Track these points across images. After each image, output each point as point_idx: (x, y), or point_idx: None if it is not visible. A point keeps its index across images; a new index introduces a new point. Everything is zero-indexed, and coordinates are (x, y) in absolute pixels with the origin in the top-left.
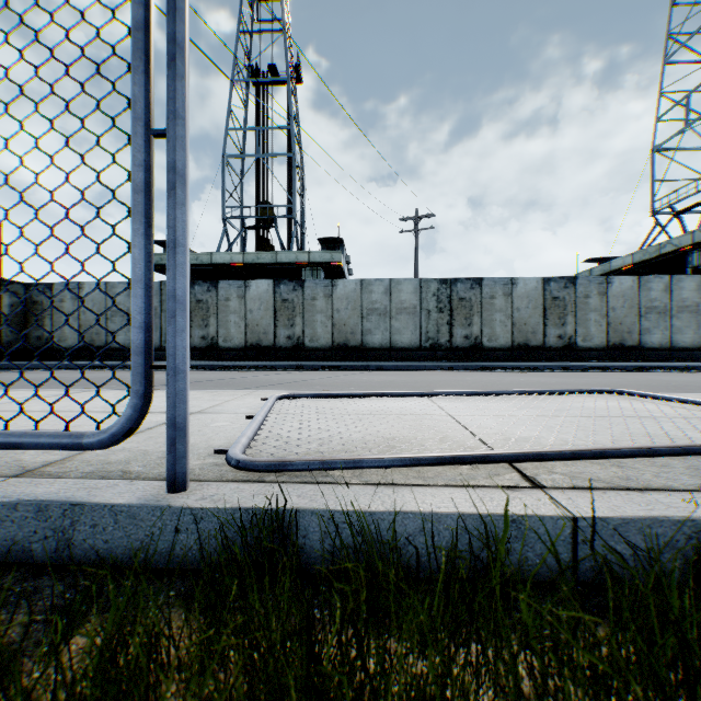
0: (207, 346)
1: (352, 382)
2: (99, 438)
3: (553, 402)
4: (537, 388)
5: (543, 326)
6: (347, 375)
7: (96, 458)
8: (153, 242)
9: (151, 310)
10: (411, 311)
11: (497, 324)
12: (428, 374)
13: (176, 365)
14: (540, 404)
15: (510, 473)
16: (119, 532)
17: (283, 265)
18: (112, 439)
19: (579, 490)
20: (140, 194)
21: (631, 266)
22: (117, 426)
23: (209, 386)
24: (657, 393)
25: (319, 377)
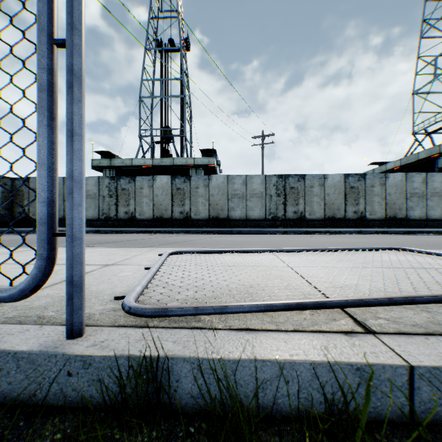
0: (128, 218)
1: (221, 242)
2: (10, 293)
3: (359, 256)
4: (343, 245)
5: (344, 205)
6: (218, 237)
7: (23, 303)
8: (56, 133)
9: (54, 188)
10: (259, 196)
11: (315, 204)
12: (271, 236)
13: (73, 233)
14: (351, 258)
15: (344, 318)
16: (21, 375)
17: (177, 166)
18: (21, 294)
19: (405, 335)
20: (44, 92)
21: (399, 167)
22: (25, 283)
23: (127, 244)
24: (430, 250)
25: (200, 238)
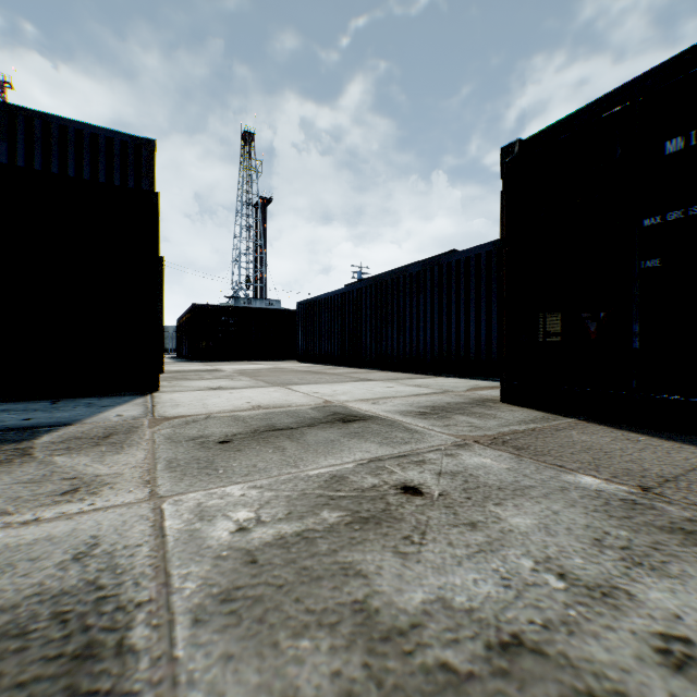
0: None
1: None
2: None
3: None
4: None
5: None
6: None
7: None
8: None
9: None
10: None
11: None
12: None
13: None
14: None
15: None
16: None
17: None
18: None
19: None
20: None
21: None
22: None
23: None
24: None
25: None
